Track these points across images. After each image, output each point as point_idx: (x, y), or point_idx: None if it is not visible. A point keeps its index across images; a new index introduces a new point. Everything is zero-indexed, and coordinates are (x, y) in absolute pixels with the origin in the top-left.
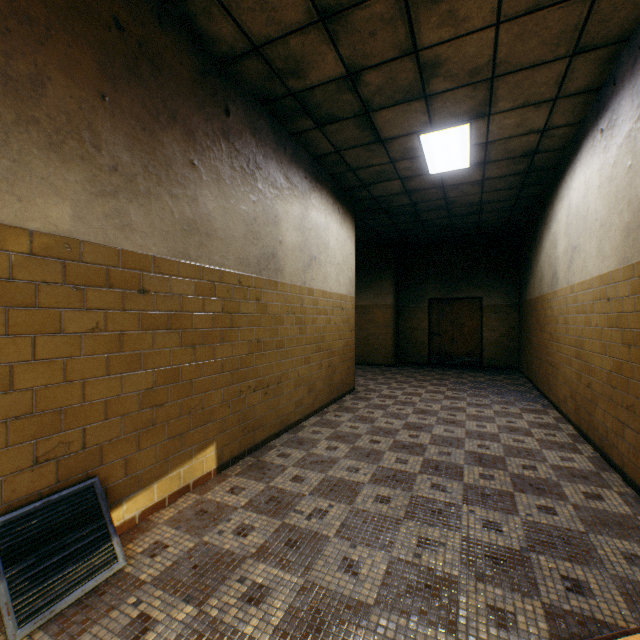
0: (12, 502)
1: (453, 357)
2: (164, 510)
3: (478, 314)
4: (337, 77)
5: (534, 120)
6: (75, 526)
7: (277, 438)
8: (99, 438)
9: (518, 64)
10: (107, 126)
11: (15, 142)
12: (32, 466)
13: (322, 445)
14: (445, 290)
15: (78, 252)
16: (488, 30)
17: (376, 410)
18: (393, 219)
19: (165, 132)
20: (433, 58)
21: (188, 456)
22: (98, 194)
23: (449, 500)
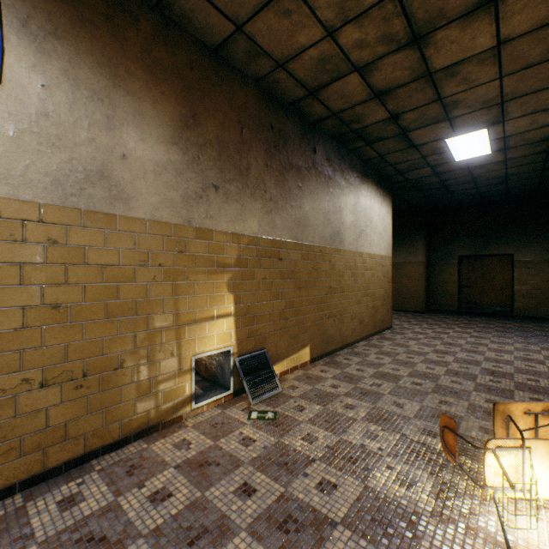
0: (241, 352)
1: (483, 307)
2: (289, 375)
3: (509, 269)
4: (384, 119)
5: (545, 119)
6: (262, 368)
7: (340, 350)
8: (265, 331)
9: (522, 93)
10: (268, 179)
11: (242, 197)
12: (246, 338)
13: (372, 356)
14: (474, 248)
15: (259, 242)
16: (493, 81)
17: (410, 340)
18: (424, 193)
19: (288, 174)
20: (453, 100)
21: (297, 349)
22: (265, 213)
23: (463, 388)
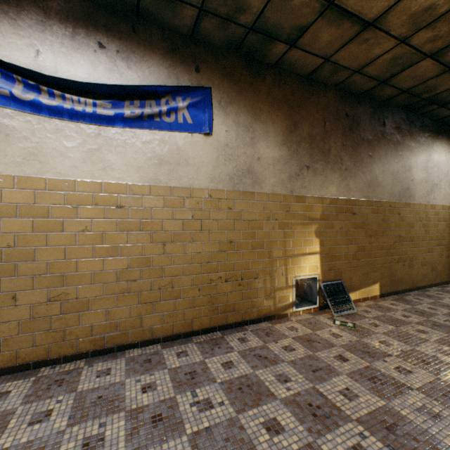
0: (324, 280)
1: None
2: (360, 303)
3: None
4: None
5: None
6: (339, 293)
7: (409, 292)
8: (342, 267)
9: None
10: (343, 155)
11: (324, 171)
12: (327, 270)
13: (446, 300)
14: None
15: (337, 202)
16: None
17: None
18: None
19: (360, 147)
20: None
21: (368, 284)
22: (341, 180)
23: None
